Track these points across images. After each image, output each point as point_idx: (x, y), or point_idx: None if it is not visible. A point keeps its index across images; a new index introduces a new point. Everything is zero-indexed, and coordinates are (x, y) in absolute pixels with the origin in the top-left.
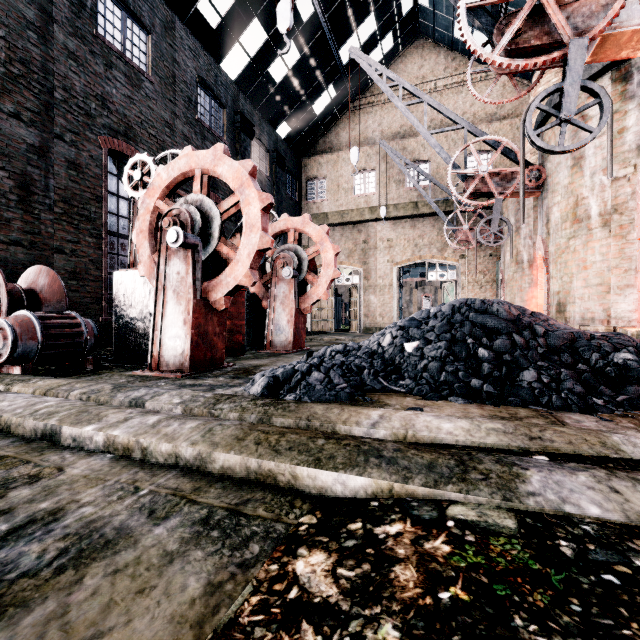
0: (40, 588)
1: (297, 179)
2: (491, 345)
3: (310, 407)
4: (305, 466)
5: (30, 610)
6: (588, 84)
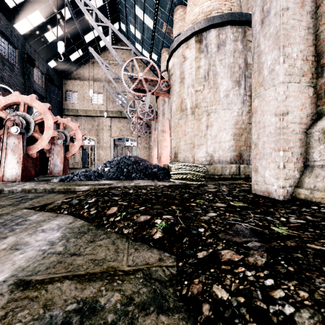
0: (37, 198)
1: (60, 89)
2: (128, 168)
3: (76, 181)
4: (77, 186)
5: (39, 198)
6: (151, 104)
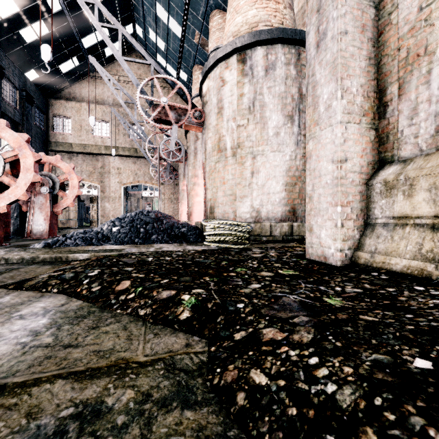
0: (10, 271)
1: (45, 113)
2: (146, 227)
3: (70, 247)
4: (71, 254)
5: (12, 272)
6: (178, 141)
